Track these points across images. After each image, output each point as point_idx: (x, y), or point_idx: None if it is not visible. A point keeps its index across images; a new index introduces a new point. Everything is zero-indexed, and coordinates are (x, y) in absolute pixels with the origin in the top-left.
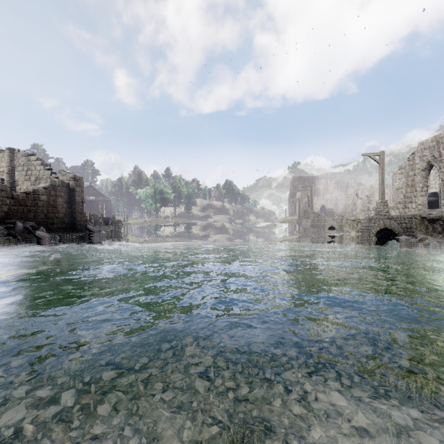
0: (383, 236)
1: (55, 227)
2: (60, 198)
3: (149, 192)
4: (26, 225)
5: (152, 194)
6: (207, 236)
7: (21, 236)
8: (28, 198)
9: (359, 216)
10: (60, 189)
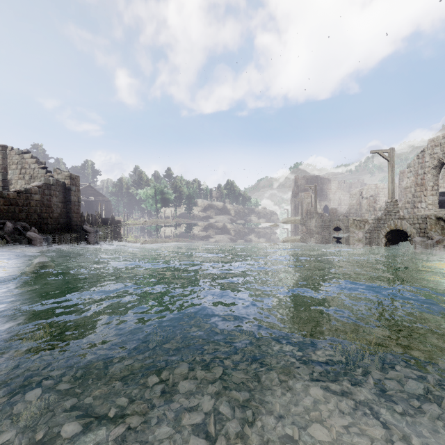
0: (394, 237)
1: (49, 227)
2: (55, 197)
3: (149, 192)
4: (16, 226)
5: (153, 194)
6: (208, 237)
7: (11, 238)
8: (19, 197)
9: (365, 217)
10: (54, 188)
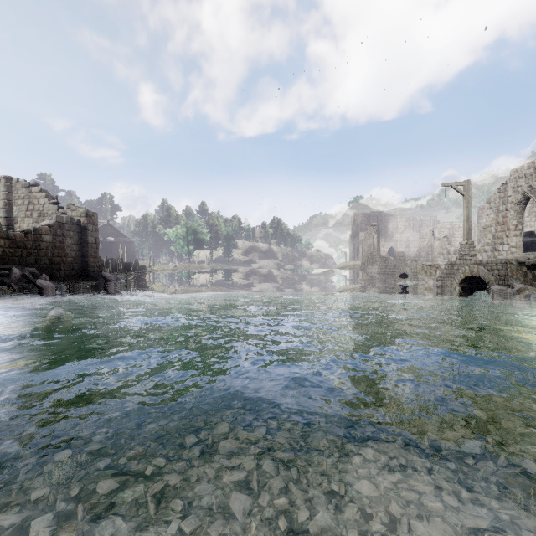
0: (469, 285)
1: (62, 274)
2: (69, 238)
3: (180, 232)
4: (24, 272)
5: (184, 234)
6: (251, 286)
7: (18, 286)
8: (27, 238)
9: (437, 261)
10: (68, 228)
